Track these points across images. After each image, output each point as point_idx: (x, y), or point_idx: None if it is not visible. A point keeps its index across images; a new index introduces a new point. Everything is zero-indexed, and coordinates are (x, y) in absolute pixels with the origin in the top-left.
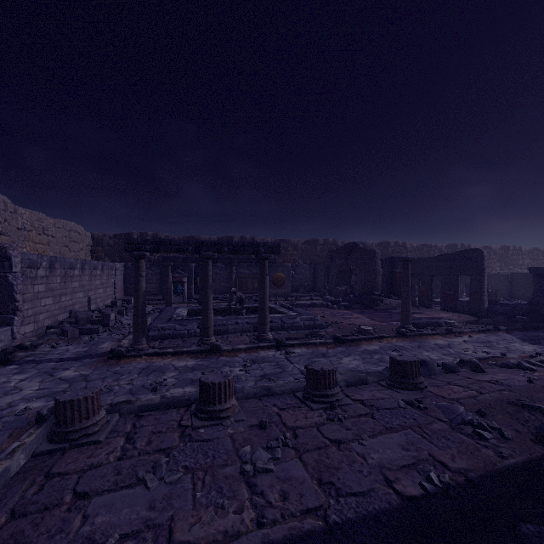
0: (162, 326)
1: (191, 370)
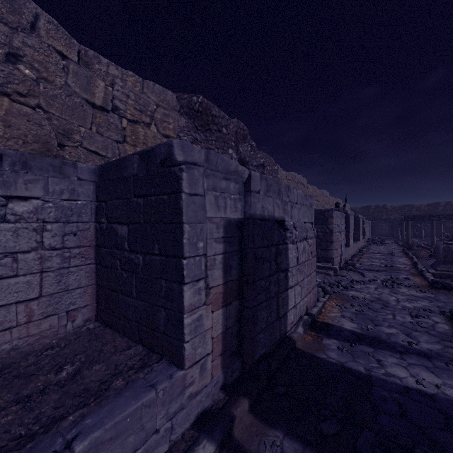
0: (412, 242)
1: None
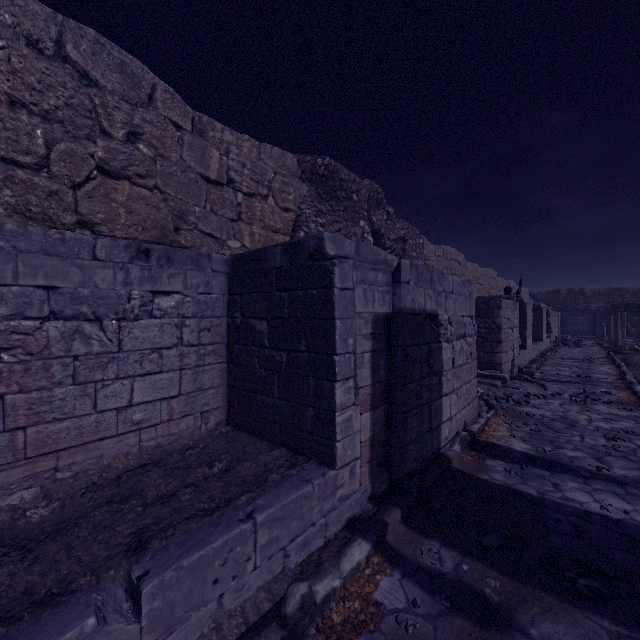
0: (624, 343)
1: None
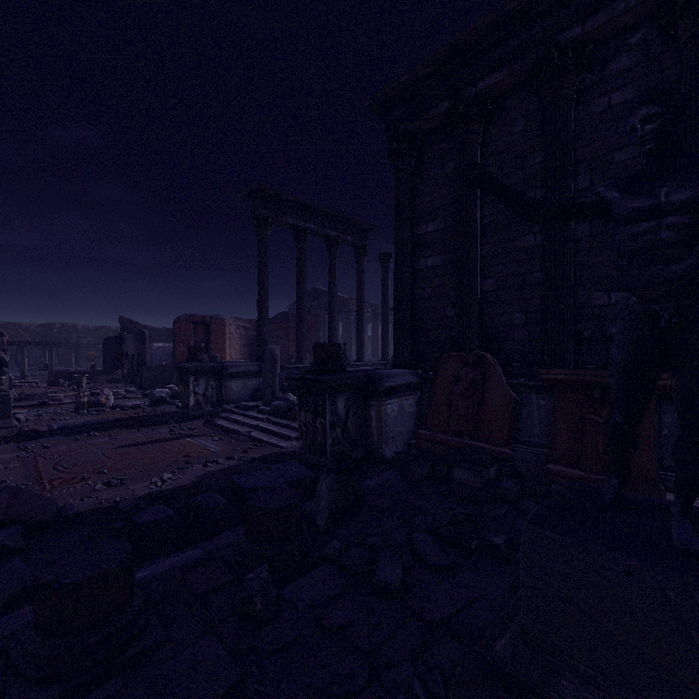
0: None
1: None
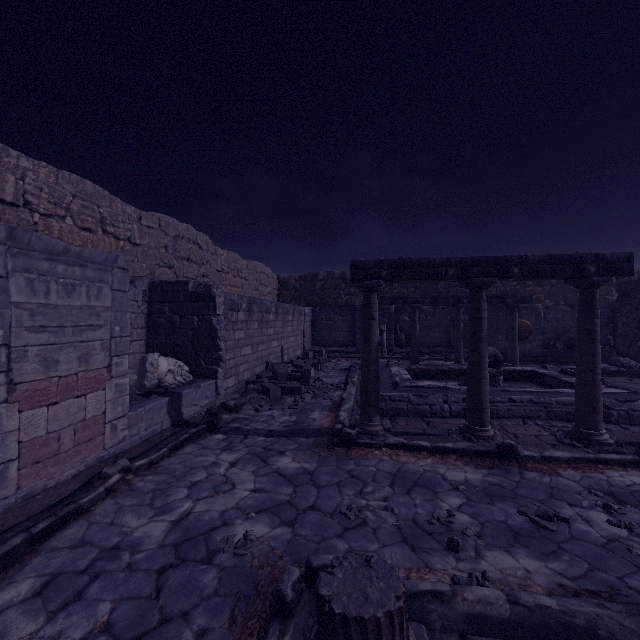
0: (390, 395)
1: (486, 495)
